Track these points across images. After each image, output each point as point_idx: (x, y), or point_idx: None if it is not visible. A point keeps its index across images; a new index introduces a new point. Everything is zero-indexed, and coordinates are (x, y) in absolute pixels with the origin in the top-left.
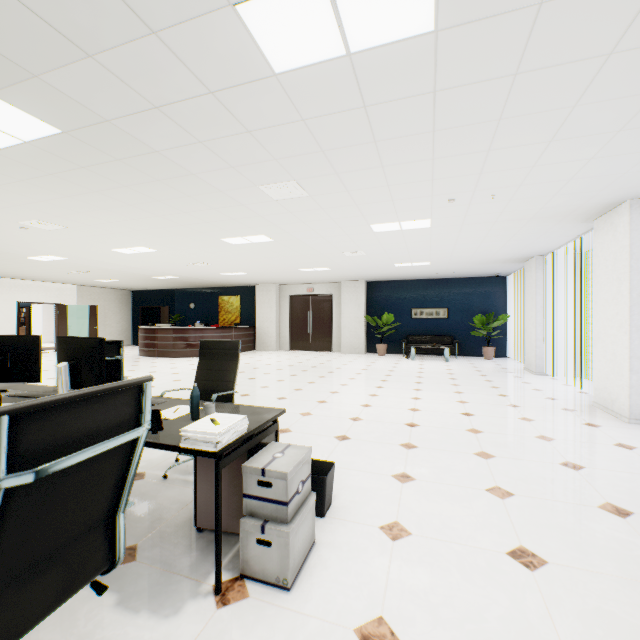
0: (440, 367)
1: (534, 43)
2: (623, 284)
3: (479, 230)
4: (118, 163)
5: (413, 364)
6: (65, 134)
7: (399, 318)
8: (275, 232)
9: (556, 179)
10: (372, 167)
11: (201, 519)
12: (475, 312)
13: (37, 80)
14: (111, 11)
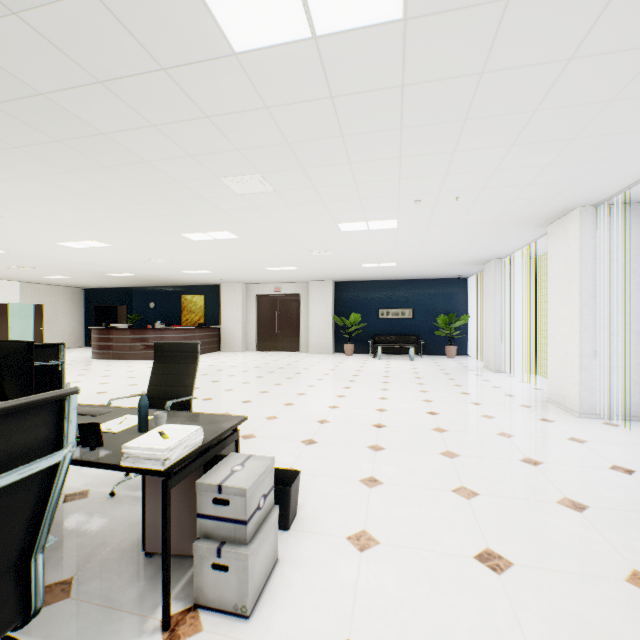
0: (406, 366)
1: (500, 41)
2: (574, 286)
3: (443, 232)
4: (58, 145)
5: (380, 364)
6: None
7: (366, 318)
8: (240, 228)
9: (516, 184)
10: (339, 163)
11: (150, 542)
12: (438, 312)
13: None
14: None
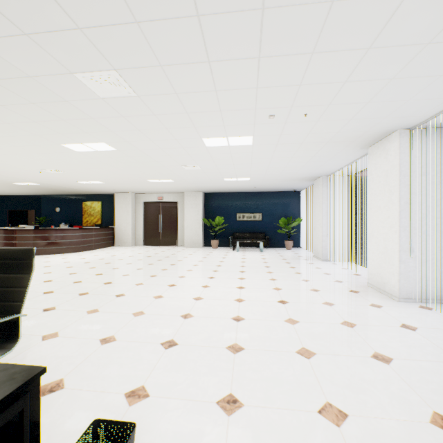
0: (257, 257)
1: None
2: (394, 194)
3: (289, 150)
4: None
5: (238, 255)
6: None
7: (228, 220)
8: (115, 140)
9: (358, 101)
10: (198, 61)
11: None
12: (280, 216)
13: None
14: None
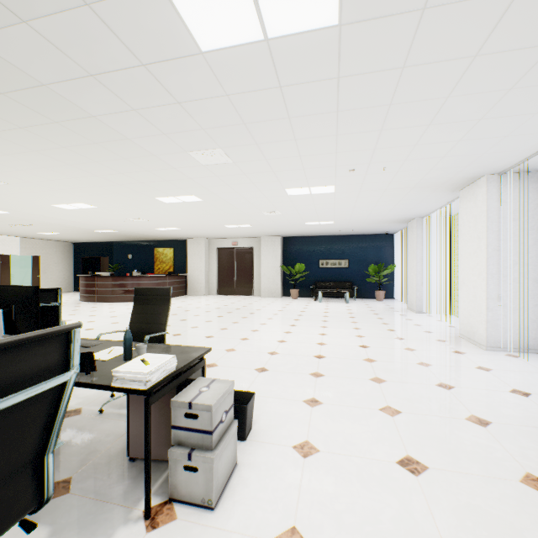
0: (342, 308)
1: (418, 42)
2: (482, 241)
3: (373, 196)
4: (56, 125)
5: (320, 305)
6: (2, 95)
7: (309, 267)
8: (204, 193)
9: (433, 156)
10: (287, 140)
11: (133, 450)
12: (369, 263)
13: None
14: None
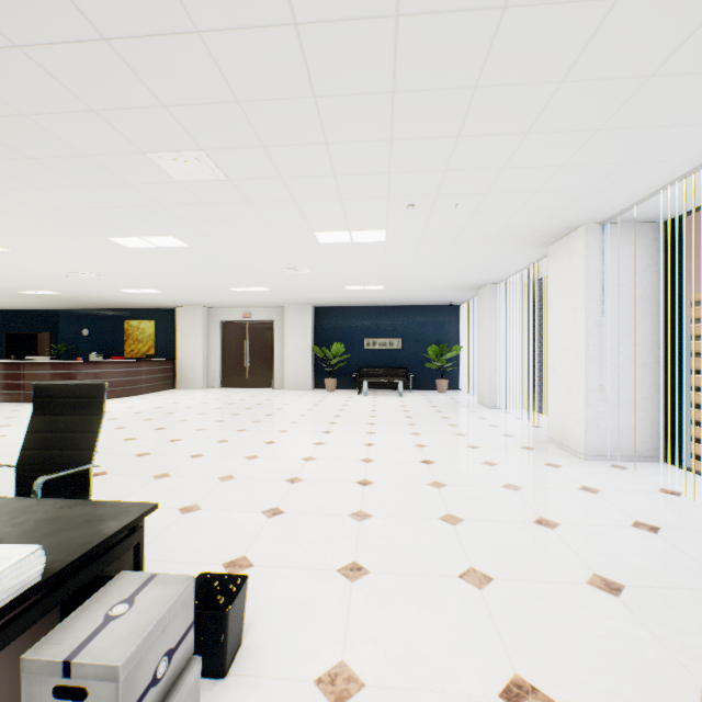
0: (395, 403)
1: None
2: (579, 313)
3: (438, 249)
4: None
5: (366, 401)
6: None
7: (351, 349)
8: (188, 233)
9: (524, 189)
10: (313, 142)
11: None
12: (429, 343)
13: None
14: None
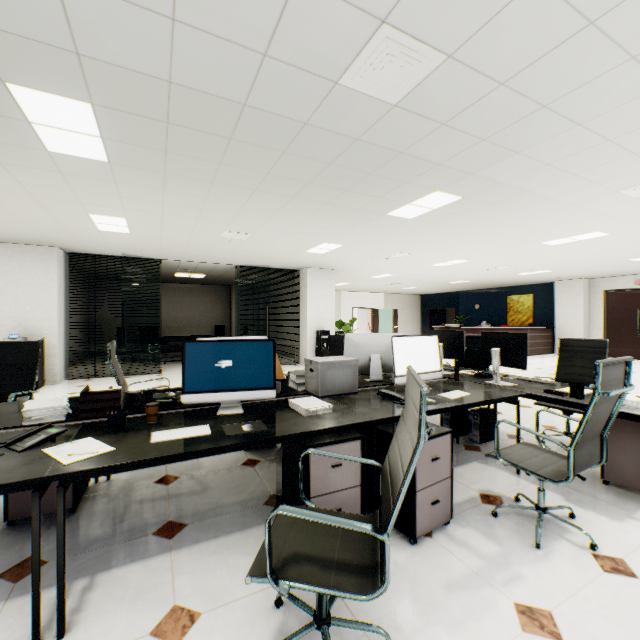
0: None
1: None
2: None
3: None
4: (486, 206)
5: None
6: (463, 199)
7: None
8: (615, 226)
9: None
10: None
11: (607, 474)
12: None
13: (470, 176)
14: (552, 126)
